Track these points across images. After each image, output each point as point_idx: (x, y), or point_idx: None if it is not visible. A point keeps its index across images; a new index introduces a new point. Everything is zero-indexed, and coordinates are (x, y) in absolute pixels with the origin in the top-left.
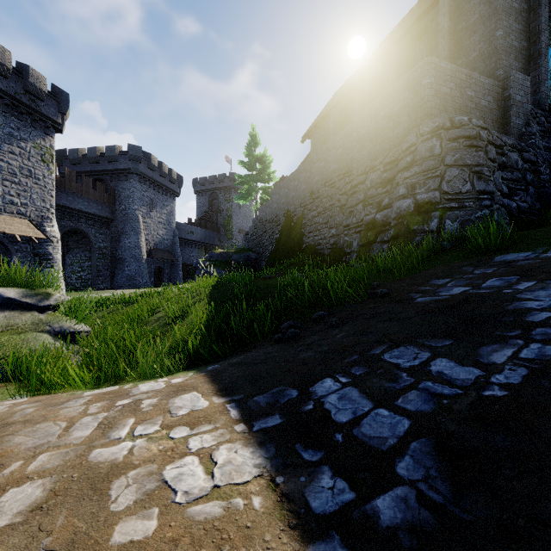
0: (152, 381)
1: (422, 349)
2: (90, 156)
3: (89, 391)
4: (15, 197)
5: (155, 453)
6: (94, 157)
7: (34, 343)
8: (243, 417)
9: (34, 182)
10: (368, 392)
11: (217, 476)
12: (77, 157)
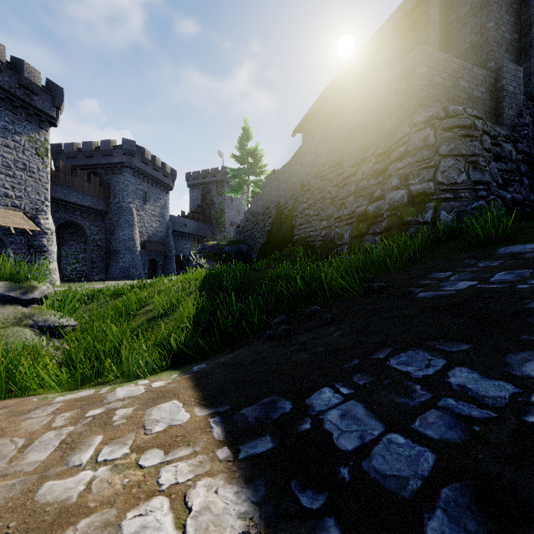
0: (132, 384)
1: (434, 355)
2: (85, 150)
3: (63, 395)
4: (10, 190)
5: (117, 490)
6: (89, 151)
7: (14, 339)
8: (227, 438)
9: (29, 175)
10: (376, 408)
11: (190, 532)
12: (73, 151)
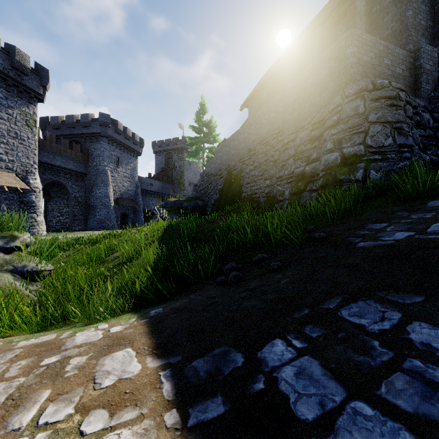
0: (92, 329)
1: (387, 307)
2: (68, 122)
3: (28, 338)
4: (4, 155)
5: None
6: (71, 123)
7: None
8: (177, 398)
9: (20, 142)
10: (334, 367)
11: None
12: (57, 123)
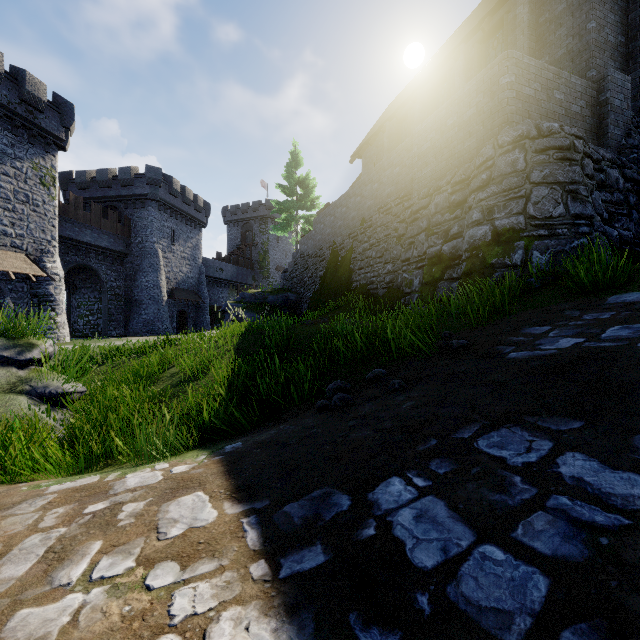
0: (147, 469)
1: (536, 435)
2: (101, 179)
3: (60, 482)
4: (9, 227)
5: (113, 623)
6: (105, 180)
7: (5, 410)
8: (265, 547)
9: (32, 209)
10: (463, 508)
11: None
12: (86, 180)
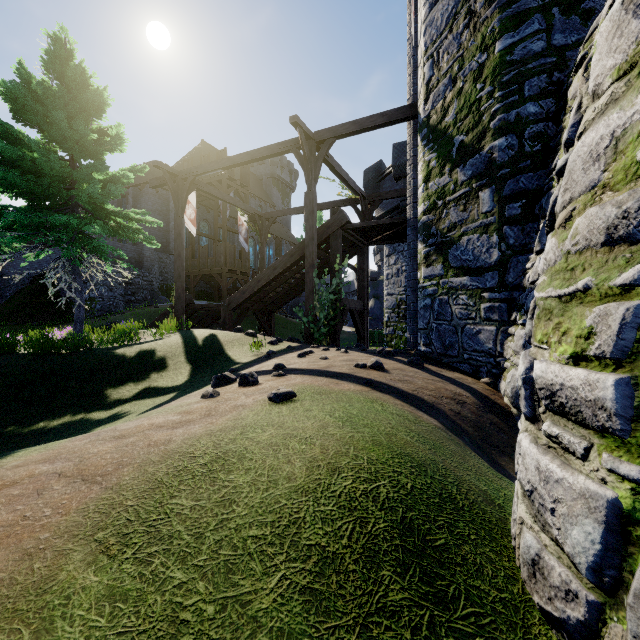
0: None
1: None
2: None
3: None
4: None
5: None
6: None
7: None
8: None
9: None
10: None
11: None
12: None
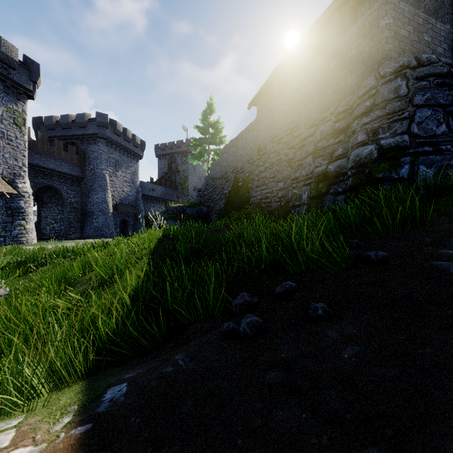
0: None
1: None
2: (63, 122)
3: None
4: None
5: None
6: (66, 123)
7: None
8: None
9: (7, 142)
10: None
11: None
12: (52, 123)
